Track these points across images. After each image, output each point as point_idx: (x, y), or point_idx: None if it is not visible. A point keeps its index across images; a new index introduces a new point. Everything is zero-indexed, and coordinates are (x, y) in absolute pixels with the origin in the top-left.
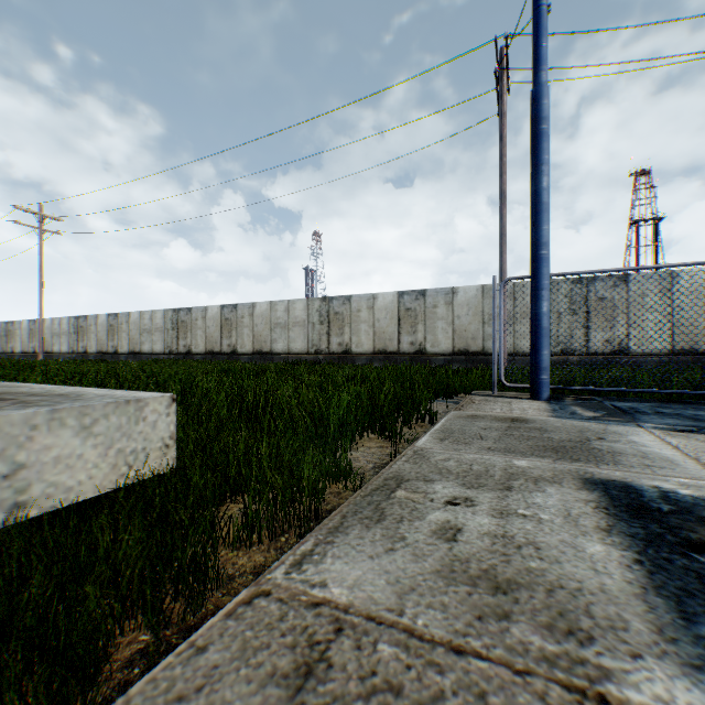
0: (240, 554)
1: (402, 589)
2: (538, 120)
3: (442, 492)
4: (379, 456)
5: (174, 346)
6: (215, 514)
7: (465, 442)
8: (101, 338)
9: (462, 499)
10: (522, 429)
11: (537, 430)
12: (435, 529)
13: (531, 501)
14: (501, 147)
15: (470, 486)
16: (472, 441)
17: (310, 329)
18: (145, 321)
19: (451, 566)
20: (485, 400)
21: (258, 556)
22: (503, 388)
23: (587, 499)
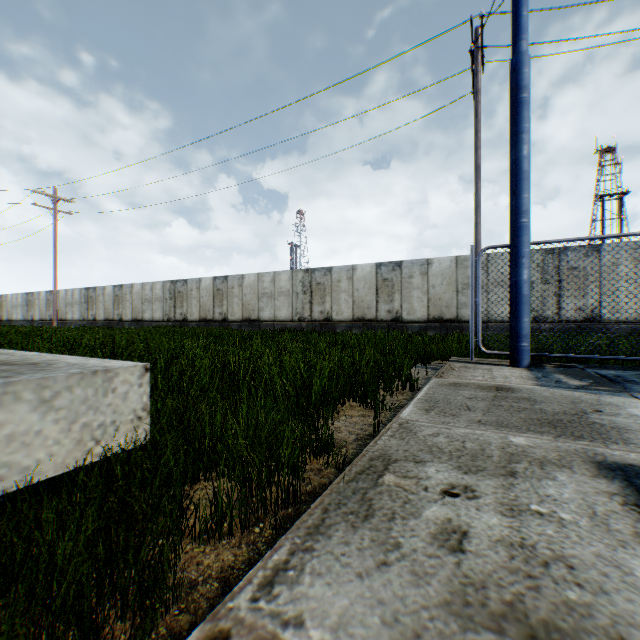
0: (207, 550)
1: (403, 636)
2: (518, 89)
3: (436, 478)
4: (361, 426)
5: (172, 314)
6: (186, 495)
7: (452, 413)
8: (108, 307)
9: (460, 488)
10: (509, 398)
11: (525, 400)
12: (435, 531)
13: (543, 492)
14: (476, 123)
15: (467, 469)
16: (459, 412)
17: (294, 299)
18: (146, 291)
19: (463, 595)
20: (464, 367)
21: (227, 554)
22: (481, 354)
23: (609, 491)
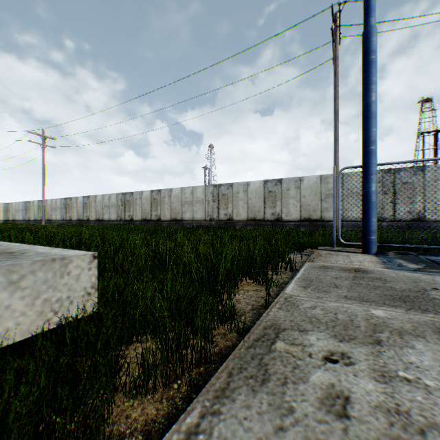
0: (135, 404)
1: None
2: (368, 53)
3: (317, 345)
4: (255, 298)
5: (122, 216)
6: (122, 354)
7: (324, 290)
8: (80, 211)
9: (338, 354)
10: (366, 278)
11: (377, 279)
12: (322, 396)
13: (406, 360)
14: (335, 80)
15: (341, 338)
16: (329, 289)
17: (206, 205)
18: (105, 200)
19: None
20: (329, 253)
21: (150, 408)
22: (339, 244)
23: None
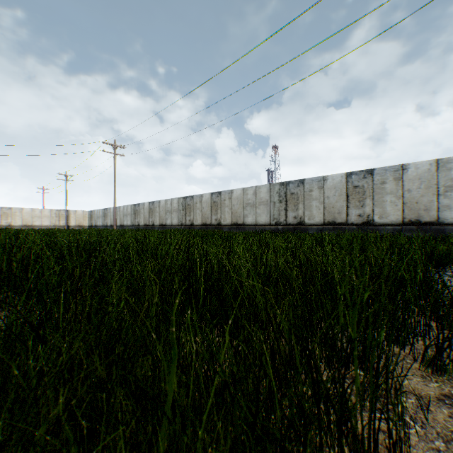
0: None
1: None
2: None
3: None
4: None
5: (183, 220)
6: None
7: None
8: (146, 216)
9: None
10: None
11: None
12: None
13: None
14: None
15: None
16: None
17: (271, 207)
18: (168, 205)
19: None
20: None
21: None
22: None
23: None
